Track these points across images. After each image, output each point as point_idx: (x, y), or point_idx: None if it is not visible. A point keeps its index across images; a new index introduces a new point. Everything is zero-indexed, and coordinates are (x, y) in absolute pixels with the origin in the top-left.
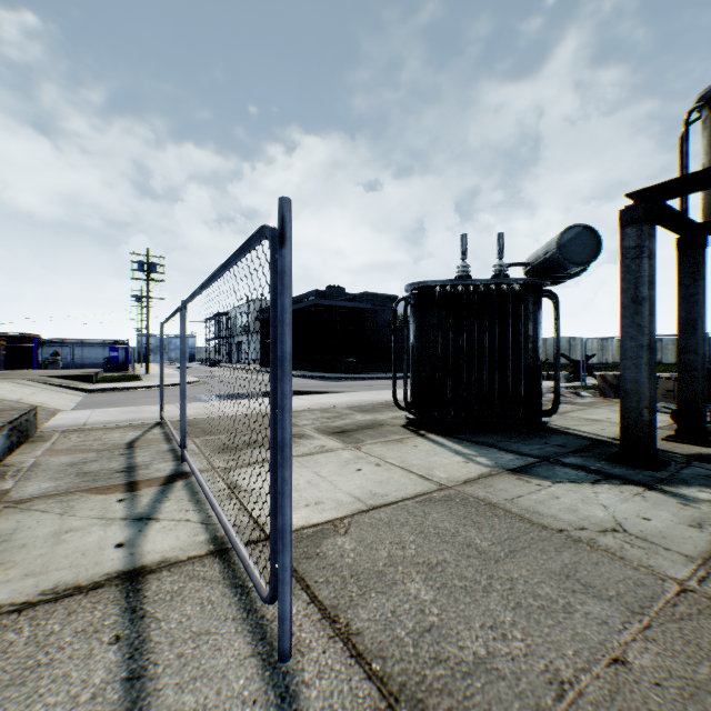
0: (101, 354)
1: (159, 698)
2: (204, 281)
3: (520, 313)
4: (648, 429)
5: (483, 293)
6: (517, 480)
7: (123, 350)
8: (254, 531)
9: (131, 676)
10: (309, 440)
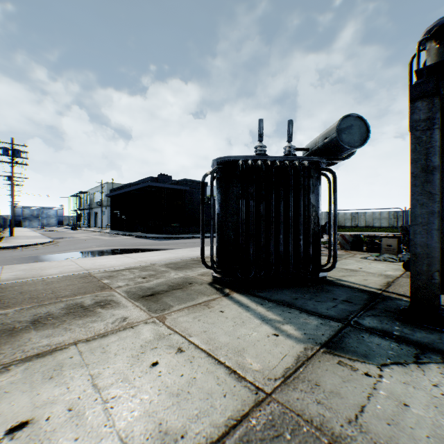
0: None
1: None
2: None
3: (310, 185)
4: (438, 291)
5: (280, 167)
6: (340, 366)
7: None
8: None
9: None
10: (112, 309)
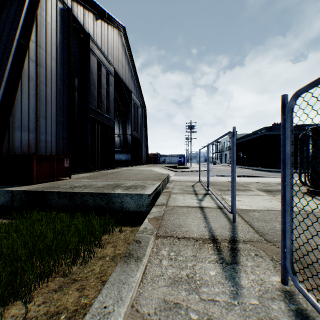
0: (176, 159)
1: (210, 220)
2: (215, 140)
3: None
4: None
5: None
6: None
7: (182, 158)
8: (229, 207)
9: (204, 217)
10: (252, 191)
